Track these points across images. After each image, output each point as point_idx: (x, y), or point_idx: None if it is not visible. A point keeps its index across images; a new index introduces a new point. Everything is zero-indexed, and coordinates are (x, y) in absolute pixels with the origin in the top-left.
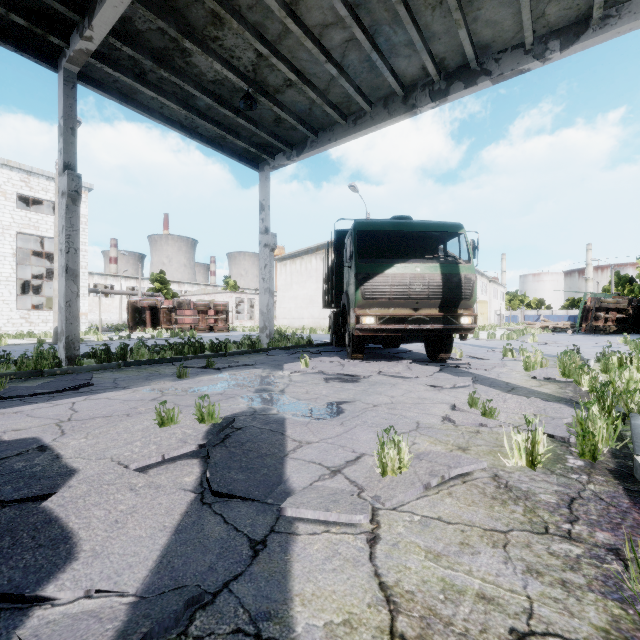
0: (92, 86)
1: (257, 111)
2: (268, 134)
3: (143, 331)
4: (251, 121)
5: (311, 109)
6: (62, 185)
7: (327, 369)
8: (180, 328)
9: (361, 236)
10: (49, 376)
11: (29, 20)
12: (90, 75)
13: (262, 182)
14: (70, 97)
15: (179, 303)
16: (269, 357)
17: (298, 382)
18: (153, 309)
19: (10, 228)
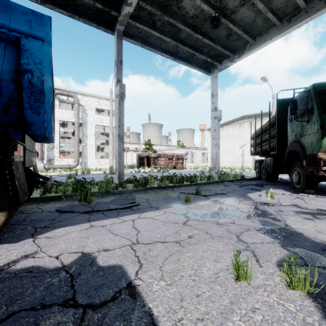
0: (129, 38)
1: (216, 32)
2: (221, 46)
3: (143, 168)
4: (211, 39)
5: (254, 20)
6: (116, 91)
7: (292, 201)
8: (159, 167)
9: (304, 99)
10: (112, 194)
11: (103, 4)
12: (128, 32)
13: (212, 80)
14: (120, 44)
15: (159, 154)
16: (227, 187)
17: (287, 215)
18: (147, 157)
19: (93, 123)
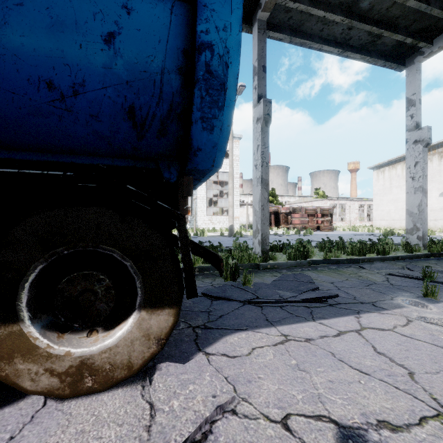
0: (272, 31)
1: None
2: (440, 8)
3: (270, 229)
4: None
5: None
6: (257, 113)
7: None
8: (294, 227)
9: None
10: (263, 269)
11: None
12: (271, 22)
13: (410, 77)
14: (262, 41)
15: (293, 209)
16: None
17: None
18: (275, 213)
19: None
